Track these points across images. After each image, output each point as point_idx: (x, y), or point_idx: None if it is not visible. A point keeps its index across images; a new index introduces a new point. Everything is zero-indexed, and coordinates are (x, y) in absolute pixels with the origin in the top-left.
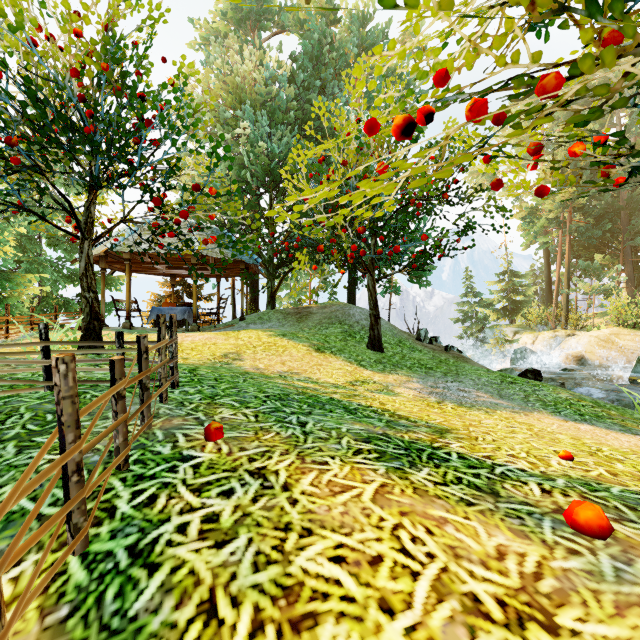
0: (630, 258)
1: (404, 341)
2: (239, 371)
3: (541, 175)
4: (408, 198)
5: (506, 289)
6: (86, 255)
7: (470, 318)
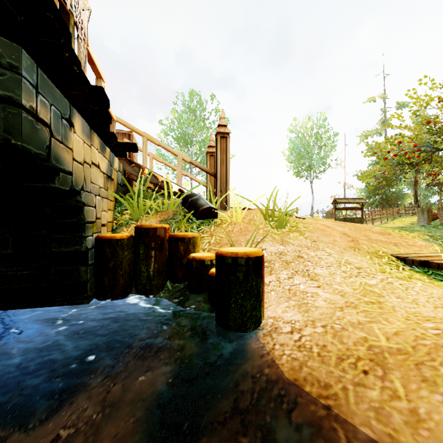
0: None
1: None
2: None
3: None
4: None
5: None
6: (414, 190)
7: None
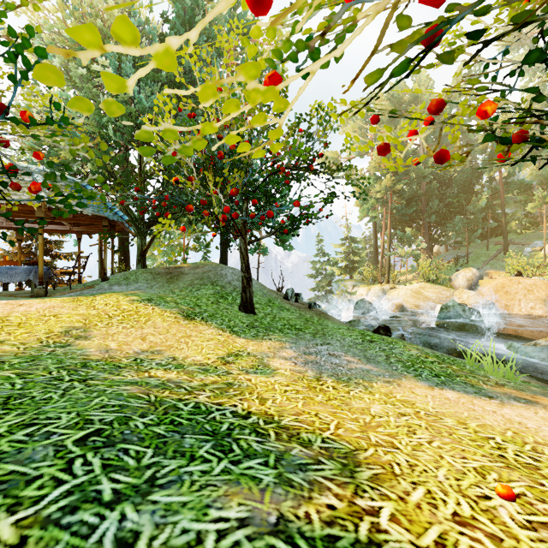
0: (427, 231)
1: (273, 300)
2: (74, 361)
3: (372, 164)
4: (278, 166)
5: (347, 251)
6: None
7: (321, 274)
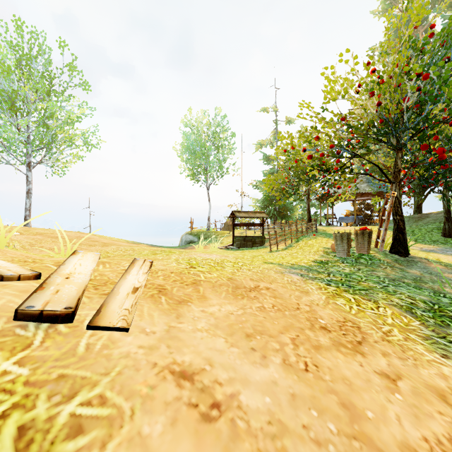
0: None
1: None
2: None
3: None
4: None
5: None
6: (307, 204)
7: None
